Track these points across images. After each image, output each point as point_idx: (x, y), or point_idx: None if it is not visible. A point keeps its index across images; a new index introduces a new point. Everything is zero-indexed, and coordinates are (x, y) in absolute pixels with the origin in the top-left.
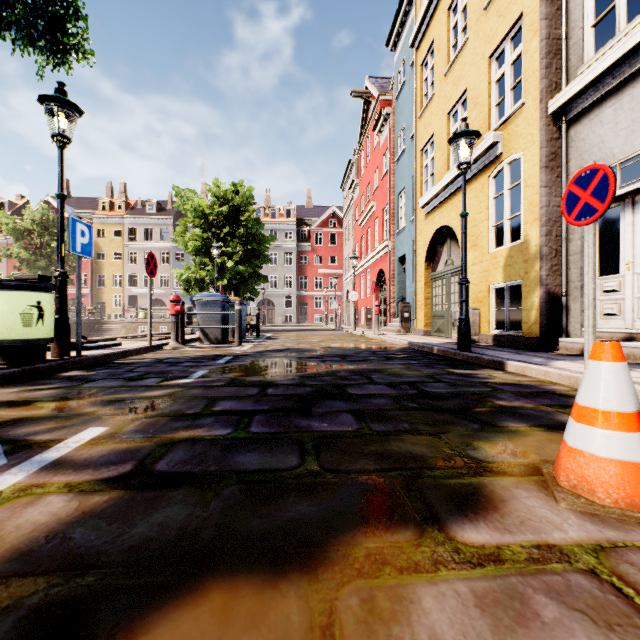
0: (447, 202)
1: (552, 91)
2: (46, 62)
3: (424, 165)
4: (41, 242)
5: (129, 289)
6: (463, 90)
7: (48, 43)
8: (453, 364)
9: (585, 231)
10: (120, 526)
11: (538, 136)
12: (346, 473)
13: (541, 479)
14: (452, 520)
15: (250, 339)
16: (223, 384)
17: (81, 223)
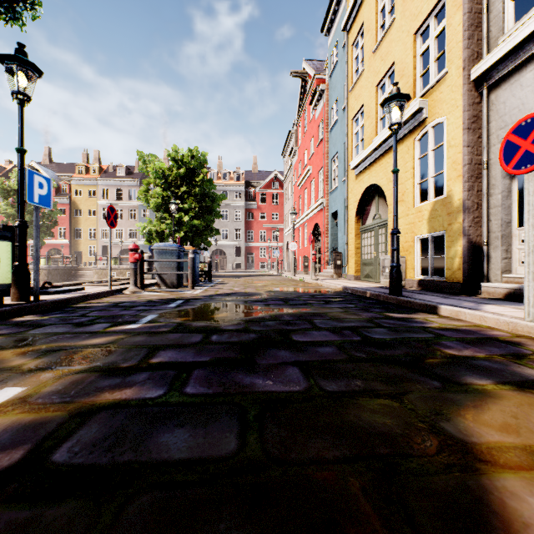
0: (376, 163)
1: (474, 60)
2: None
3: (355, 132)
4: None
5: (102, 241)
6: (390, 64)
7: None
8: (388, 308)
9: (525, 179)
10: None
11: (461, 101)
12: (298, 465)
13: None
14: None
15: (203, 284)
16: (168, 330)
17: (39, 175)
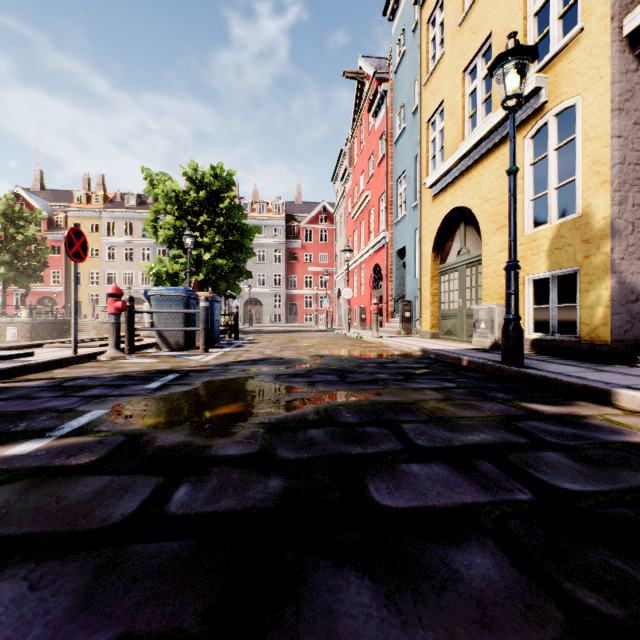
0: (462, 178)
1: (628, 5)
2: None
3: (431, 139)
4: (5, 235)
5: (107, 287)
6: (485, 36)
7: None
8: (513, 389)
9: None
10: None
11: (608, 67)
12: None
13: None
14: None
15: (225, 343)
16: (91, 462)
17: None
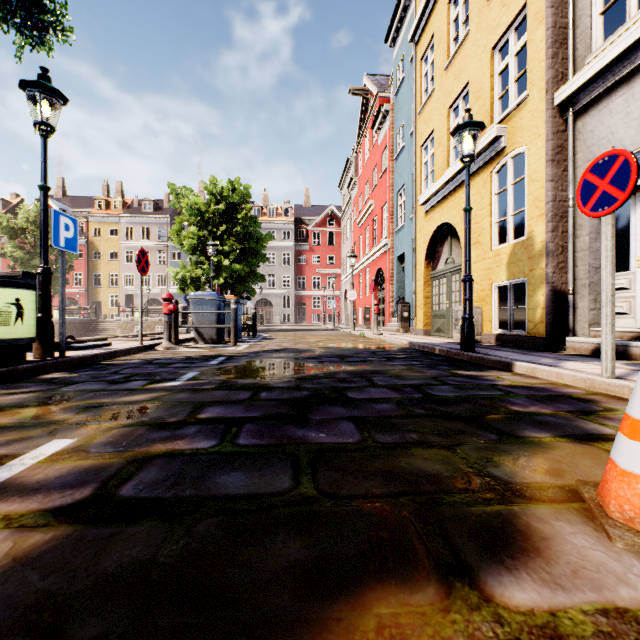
0: (448, 199)
1: (558, 82)
2: (24, 42)
3: (424, 162)
4: (35, 241)
5: (125, 289)
6: (464, 84)
7: (23, 18)
8: (457, 365)
9: (603, 222)
10: (56, 581)
11: (544, 128)
12: (348, 499)
13: (583, 507)
14: (485, 569)
15: (246, 339)
16: (213, 387)
17: (65, 216)
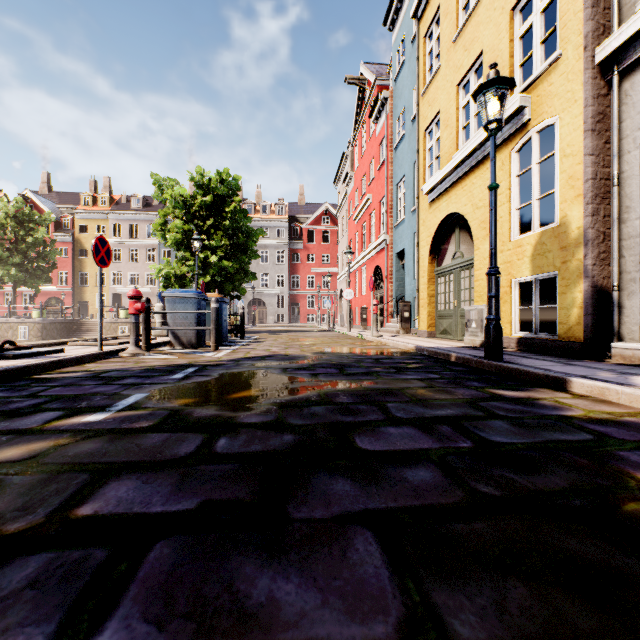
0: (456, 186)
1: (599, 36)
2: None
3: (428, 148)
4: (16, 237)
5: (113, 288)
6: (477, 54)
7: None
8: (488, 379)
9: None
10: None
11: (582, 92)
12: None
13: None
14: None
15: (232, 342)
16: (150, 425)
17: None
